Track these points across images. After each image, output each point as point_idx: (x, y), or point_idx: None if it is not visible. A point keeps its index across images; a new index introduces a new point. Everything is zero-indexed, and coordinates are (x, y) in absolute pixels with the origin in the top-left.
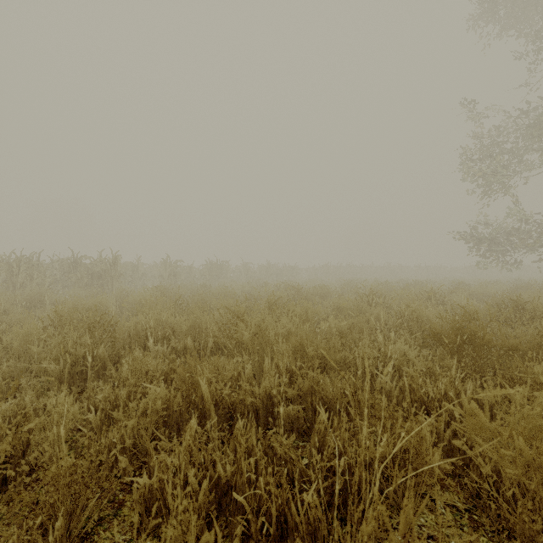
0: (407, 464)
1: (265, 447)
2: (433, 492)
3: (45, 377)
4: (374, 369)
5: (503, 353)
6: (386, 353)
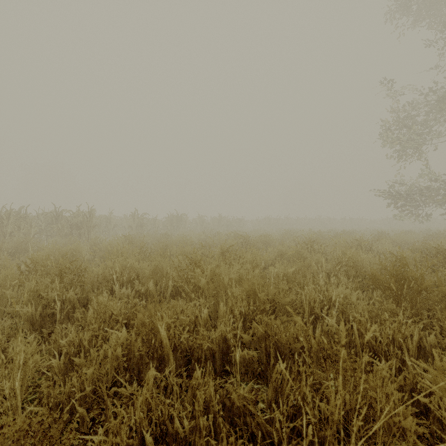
0: (371, 421)
1: (223, 397)
2: (390, 442)
3: (18, 320)
4: (321, 312)
5: (440, 297)
6: (330, 296)
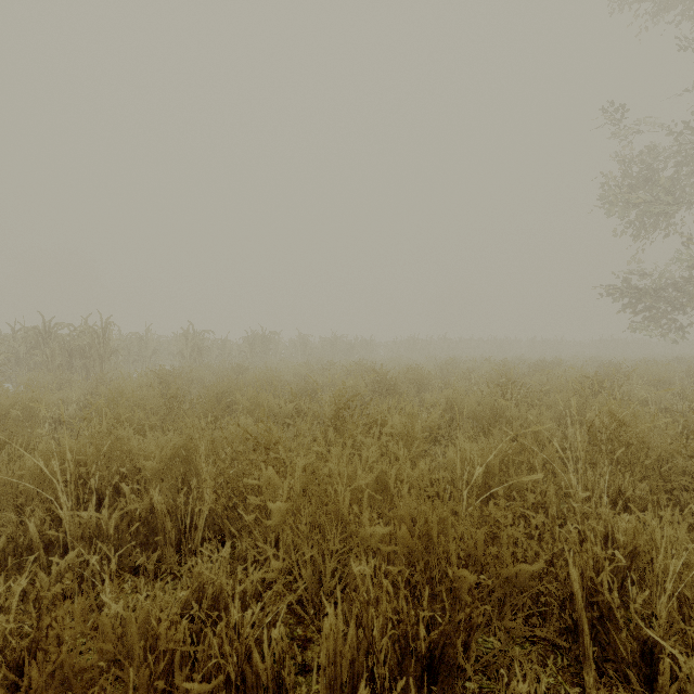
0: None
1: None
2: None
3: None
4: (639, 621)
5: None
6: (628, 546)
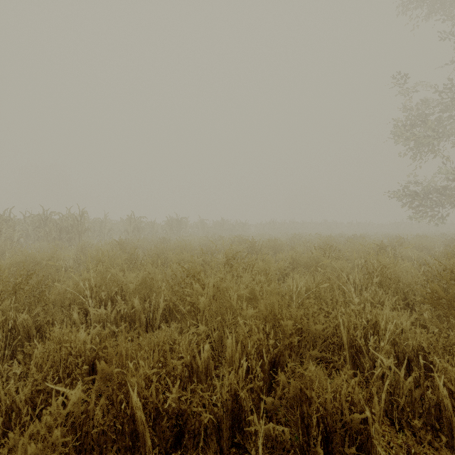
0: None
1: None
2: None
3: None
4: (369, 347)
5: None
6: (373, 321)
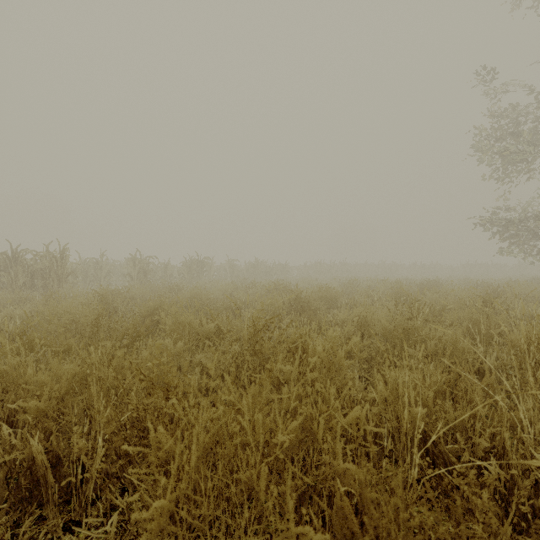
0: None
1: None
2: None
3: None
4: None
5: None
6: None
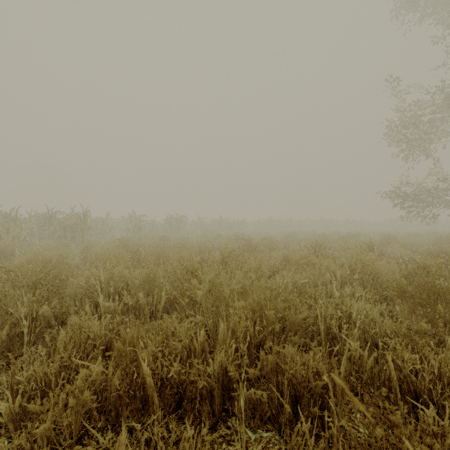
0: None
1: None
2: None
3: None
4: (340, 333)
5: None
6: (348, 312)
